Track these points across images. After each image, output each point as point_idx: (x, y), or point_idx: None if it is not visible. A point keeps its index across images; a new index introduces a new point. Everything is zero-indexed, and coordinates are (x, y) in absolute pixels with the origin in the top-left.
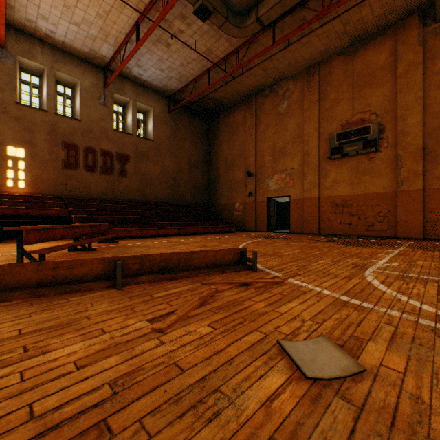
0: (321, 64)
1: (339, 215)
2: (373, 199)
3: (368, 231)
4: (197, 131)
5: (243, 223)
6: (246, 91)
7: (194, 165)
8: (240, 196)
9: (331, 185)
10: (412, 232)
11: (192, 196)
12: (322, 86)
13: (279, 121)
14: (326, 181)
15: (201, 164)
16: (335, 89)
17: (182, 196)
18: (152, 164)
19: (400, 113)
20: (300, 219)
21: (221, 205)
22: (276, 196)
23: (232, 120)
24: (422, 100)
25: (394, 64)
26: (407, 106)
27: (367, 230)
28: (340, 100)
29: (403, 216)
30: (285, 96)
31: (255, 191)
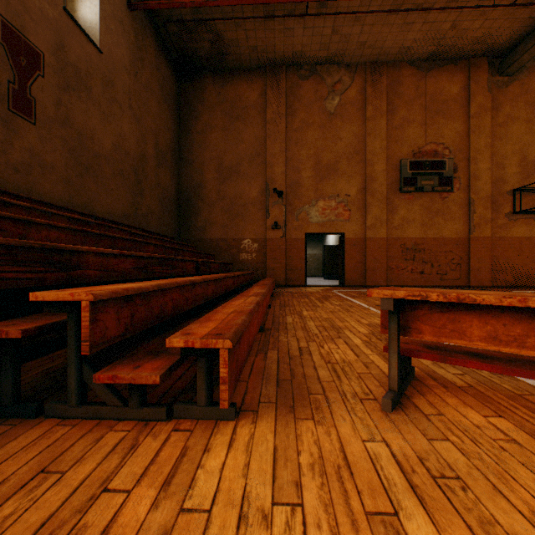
0: (388, 66)
1: (411, 262)
2: (446, 244)
3: (441, 280)
4: (166, 87)
5: (260, 272)
6: (278, 54)
7: (162, 153)
8: (253, 227)
9: (401, 224)
10: (483, 280)
11: (160, 217)
12: (390, 95)
13: (327, 122)
14: (394, 218)
15: (170, 157)
16: (405, 105)
17: (147, 214)
18: (99, 116)
19: (473, 155)
20: (360, 267)
21: (209, 240)
22: (321, 232)
23: (236, 94)
24: (490, 148)
25: (466, 102)
26: (478, 149)
27: (440, 279)
28: (412, 120)
29: (475, 264)
30: (337, 89)
31: (285, 221)
